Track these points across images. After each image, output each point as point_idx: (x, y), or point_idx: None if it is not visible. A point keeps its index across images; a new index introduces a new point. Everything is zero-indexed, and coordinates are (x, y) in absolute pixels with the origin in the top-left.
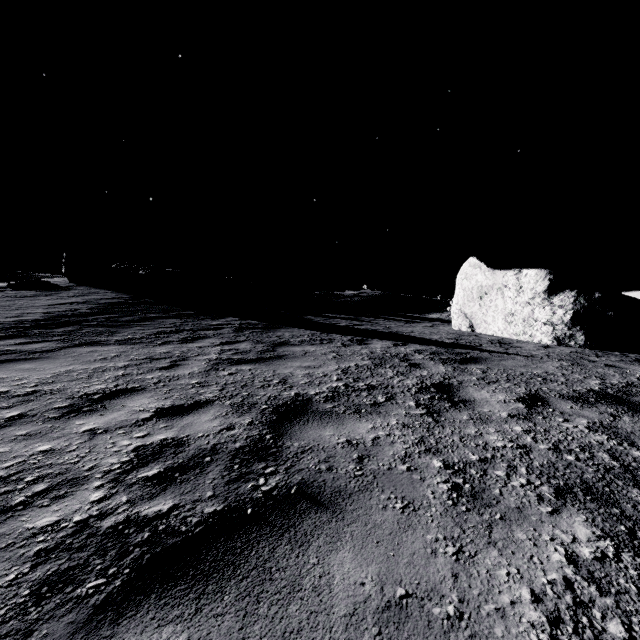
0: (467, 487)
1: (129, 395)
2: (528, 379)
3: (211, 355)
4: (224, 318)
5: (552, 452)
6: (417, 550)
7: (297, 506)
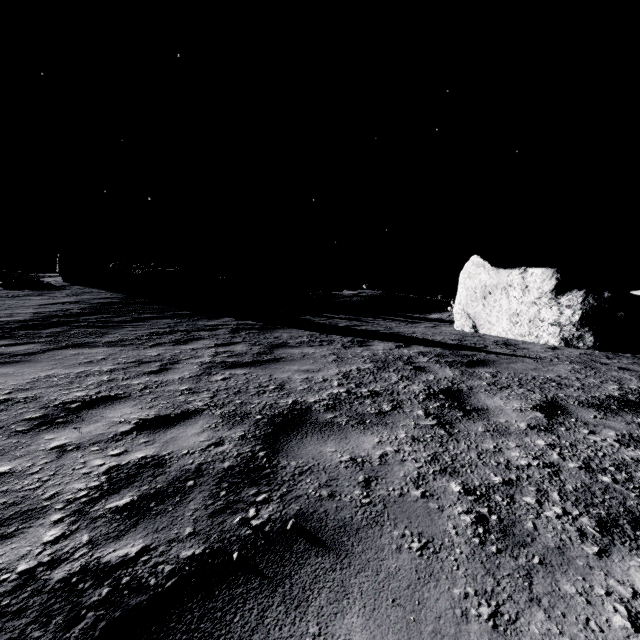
0: (494, 519)
1: (110, 404)
2: (542, 384)
3: (204, 358)
4: (220, 318)
5: (584, 472)
6: (443, 612)
7: (293, 547)
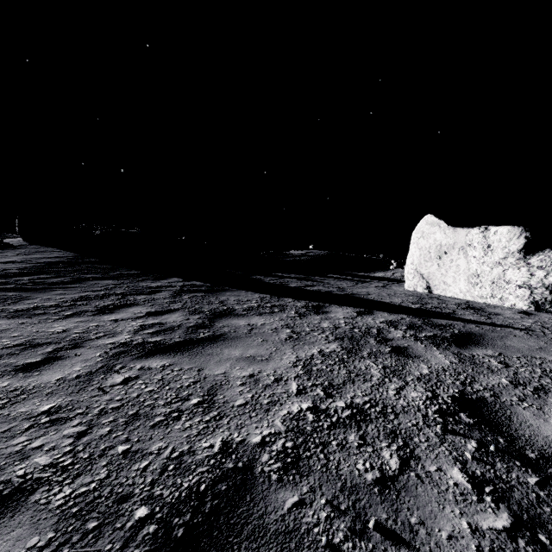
0: None
1: None
2: None
3: (121, 336)
4: (167, 279)
5: None
6: None
7: None
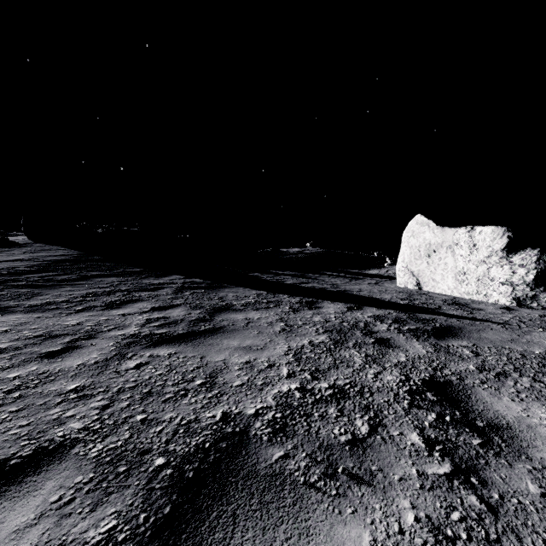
0: None
1: None
2: (541, 367)
3: (130, 328)
4: (168, 276)
5: None
6: None
7: None
